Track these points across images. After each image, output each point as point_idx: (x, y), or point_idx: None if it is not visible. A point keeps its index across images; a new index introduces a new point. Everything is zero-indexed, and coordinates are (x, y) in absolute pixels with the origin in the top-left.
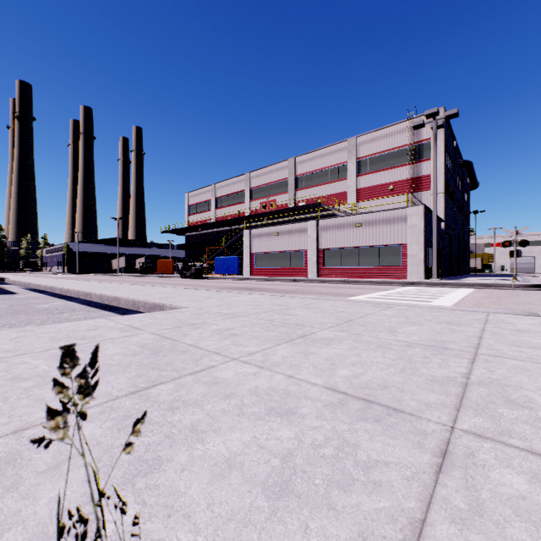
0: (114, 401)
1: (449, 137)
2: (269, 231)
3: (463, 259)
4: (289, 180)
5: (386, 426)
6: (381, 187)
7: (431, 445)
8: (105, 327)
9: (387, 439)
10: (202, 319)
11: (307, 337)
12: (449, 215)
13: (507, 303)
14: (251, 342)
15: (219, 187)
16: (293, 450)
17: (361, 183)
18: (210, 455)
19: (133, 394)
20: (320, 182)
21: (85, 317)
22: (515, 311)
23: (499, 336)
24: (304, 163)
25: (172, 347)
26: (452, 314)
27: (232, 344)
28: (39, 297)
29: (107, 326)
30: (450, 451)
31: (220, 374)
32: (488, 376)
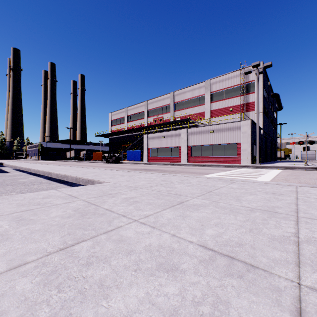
0: (47, 256)
1: (265, 79)
2: (158, 135)
3: (274, 152)
4: (170, 105)
5: (248, 282)
6: (225, 109)
7: (287, 303)
8: (54, 196)
9: (251, 295)
10: (116, 191)
11: (183, 204)
12: (265, 126)
13: (304, 179)
14: (147, 207)
15: (129, 109)
16: (178, 307)
17: (213, 107)
18: (111, 312)
19: (62, 250)
20: (189, 106)
21: (47, 187)
22: (313, 185)
23: (308, 203)
24: (179, 95)
25: (94, 211)
26: (274, 187)
27: (134, 209)
28: (21, 174)
29: (56, 195)
30: (304, 310)
31: (124, 233)
32: (311, 235)
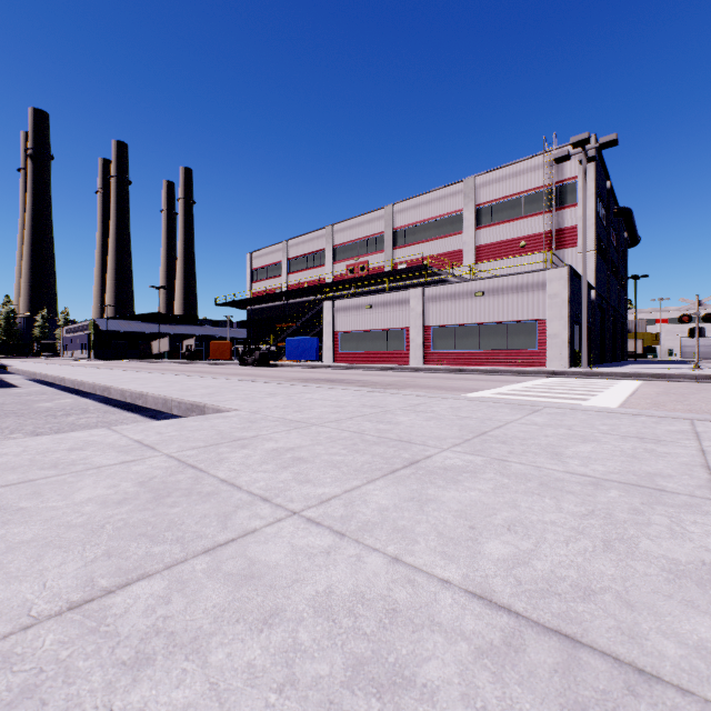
0: (24, 632)
1: (601, 175)
2: (358, 302)
3: (619, 341)
4: (385, 235)
5: None
6: (509, 243)
7: None
8: (99, 444)
9: None
10: (254, 431)
11: (419, 465)
12: (601, 281)
13: (698, 403)
14: (326, 476)
15: (292, 245)
16: None
17: (482, 239)
18: None
19: (75, 610)
20: (427, 237)
21: (98, 421)
22: None
23: None
24: (405, 212)
25: (191, 486)
26: (636, 421)
27: (293, 479)
28: (45, 391)
29: (104, 443)
30: None
31: (261, 553)
32: None
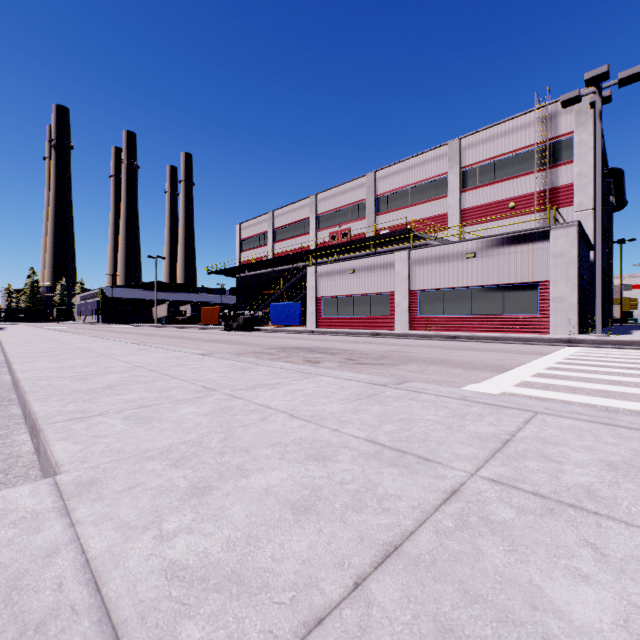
0: None
1: None
2: (341, 267)
3: (608, 305)
4: (367, 202)
5: None
6: (497, 205)
7: None
8: None
9: None
10: None
11: None
12: None
13: None
14: None
15: (277, 215)
16: None
17: (467, 201)
18: None
19: None
20: (410, 202)
21: None
22: None
23: None
24: (388, 178)
25: None
26: None
27: None
28: None
29: None
30: None
31: None
32: None
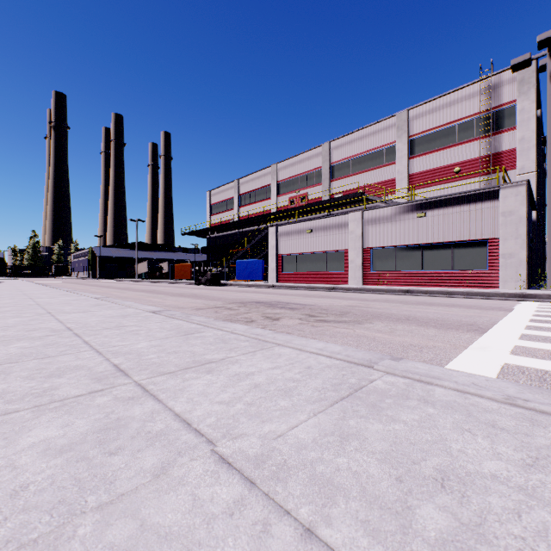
0: None
1: None
2: (299, 227)
3: (543, 262)
4: (323, 169)
5: None
6: (443, 169)
7: None
8: None
9: None
10: None
11: None
12: None
13: None
14: None
15: (242, 182)
16: None
17: (415, 167)
18: None
19: None
20: (361, 169)
21: None
22: None
23: None
24: (341, 148)
25: None
26: None
27: None
28: None
29: None
30: None
31: None
32: None
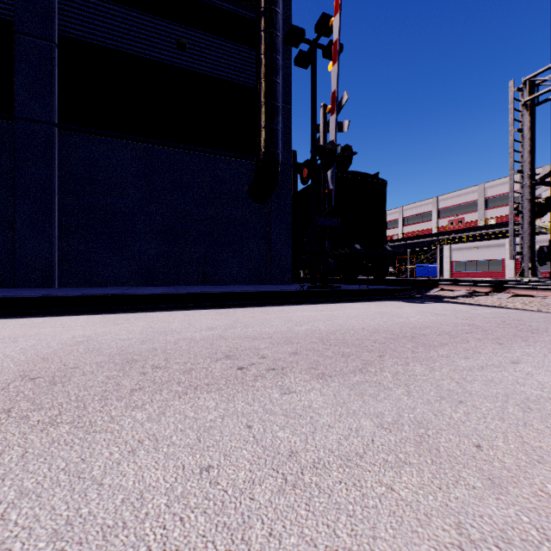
0: None
1: None
2: (467, 246)
3: None
4: (478, 202)
5: None
6: None
7: None
8: None
9: None
10: None
11: None
12: None
13: None
14: None
15: (405, 209)
16: None
17: None
18: None
19: None
20: None
21: None
22: None
23: None
24: (494, 187)
25: None
26: None
27: None
28: None
29: None
30: None
31: None
32: None
